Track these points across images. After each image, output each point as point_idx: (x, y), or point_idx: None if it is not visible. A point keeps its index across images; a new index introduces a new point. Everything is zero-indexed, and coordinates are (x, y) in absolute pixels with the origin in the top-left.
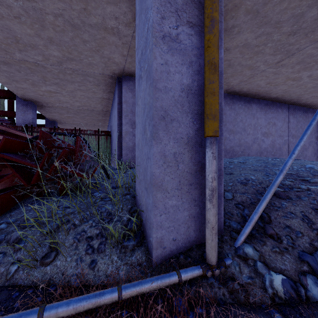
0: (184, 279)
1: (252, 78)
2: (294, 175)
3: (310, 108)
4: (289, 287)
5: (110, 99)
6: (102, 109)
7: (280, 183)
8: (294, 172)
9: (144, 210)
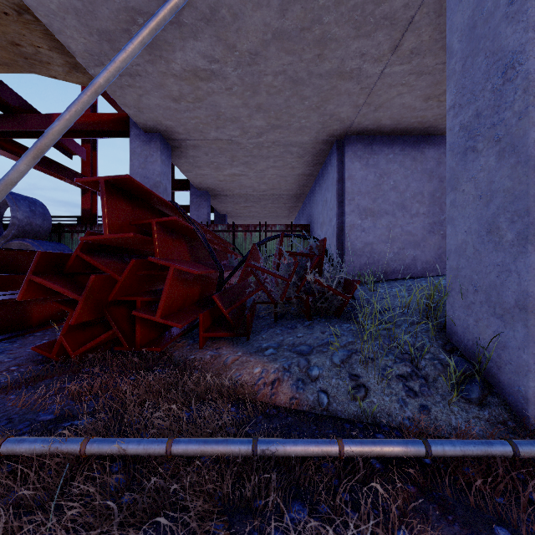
0: None
1: None
2: None
3: None
4: None
5: (313, 175)
6: (296, 191)
7: None
8: None
9: (490, 348)
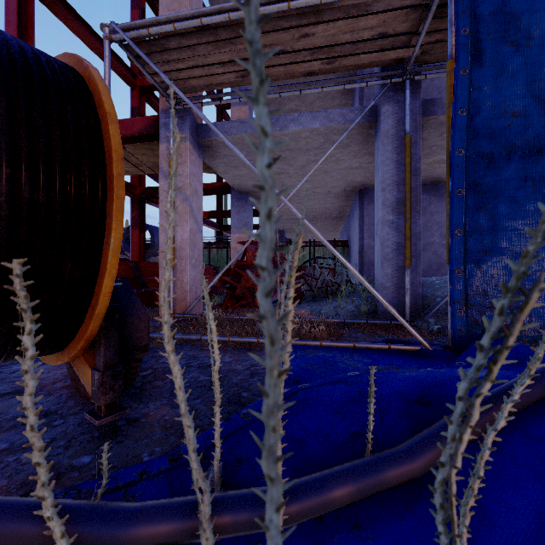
0: (392, 323)
1: None
2: None
3: None
4: (440, 330)
5: (349, 206)
6: (338, 215)
7: None
8: None
9: (378, 300)
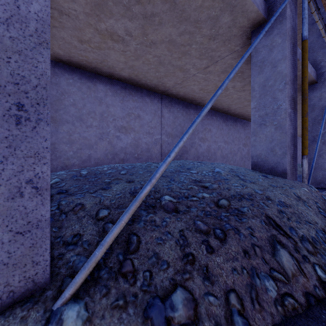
0: None
1: (186, 81)
2: (198, 180)
3: (238, 118)
4: None
5: None
6: None
7: (178, 191)
8: (199, 178)
9: None
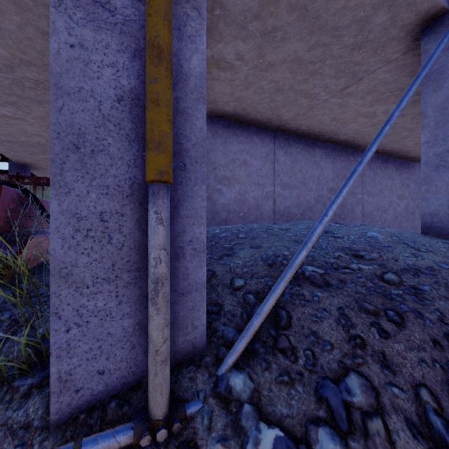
0: None
1: (312, 110)
2: (347, 248)
3: (390, 157)
4: None
5: None
6: None
7: (323, 261)
8: (348, 244)
9: None
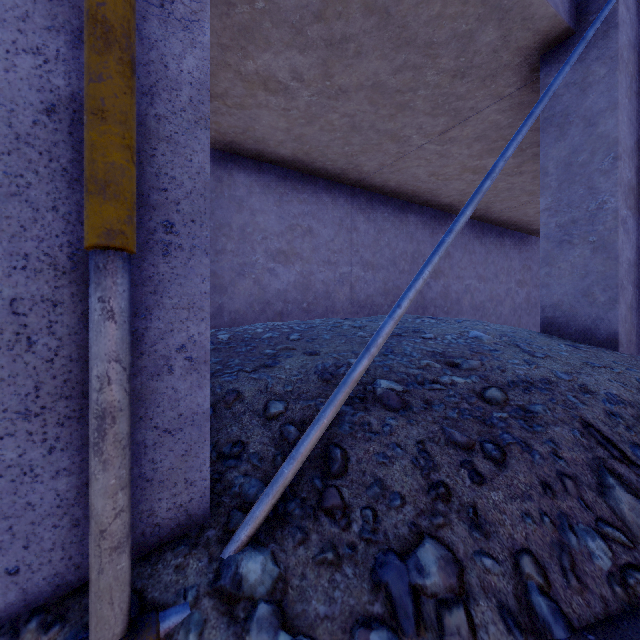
0: None
1: (402, 160)
2: (439, 353)
3: (507, 229)
4: None
5: None
6: None
7: (404, 373)
8: (441, 347)
9: None
